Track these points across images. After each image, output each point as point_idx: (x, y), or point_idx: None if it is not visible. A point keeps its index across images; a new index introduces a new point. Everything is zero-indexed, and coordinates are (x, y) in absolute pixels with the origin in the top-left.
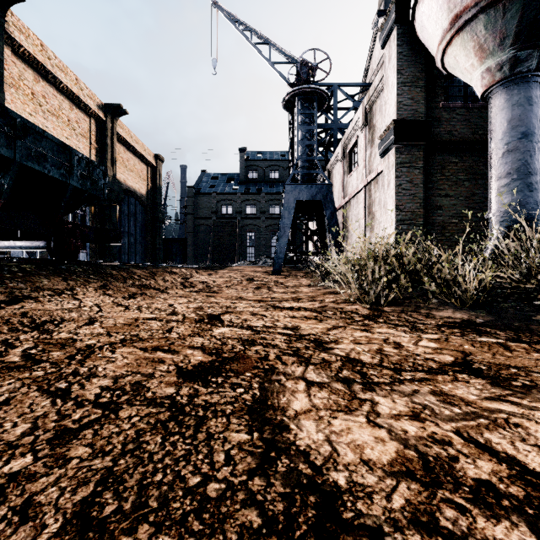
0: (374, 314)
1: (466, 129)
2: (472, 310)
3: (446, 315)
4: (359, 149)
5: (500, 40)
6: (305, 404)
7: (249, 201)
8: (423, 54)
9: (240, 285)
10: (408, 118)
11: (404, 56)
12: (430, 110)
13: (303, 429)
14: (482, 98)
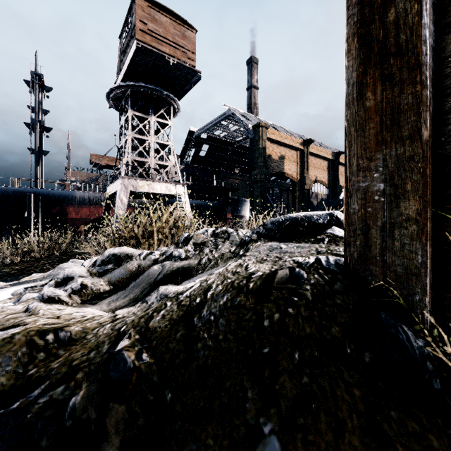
0: None
1: None
2: None
3: None
4: None
5: None
6: None
7: None
8: None
9: None
10: None
11: None
12: None
13: None
14: None
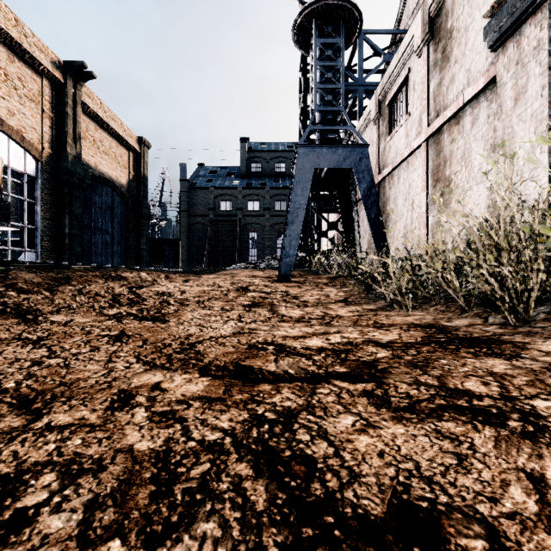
0: None
1: None
2: None
3: None
4: (413, 87)
5: None
6: None
7: (251, 196)
8: None
9: (223, 300)
10: None
11: None
12: None
13: None
14: None
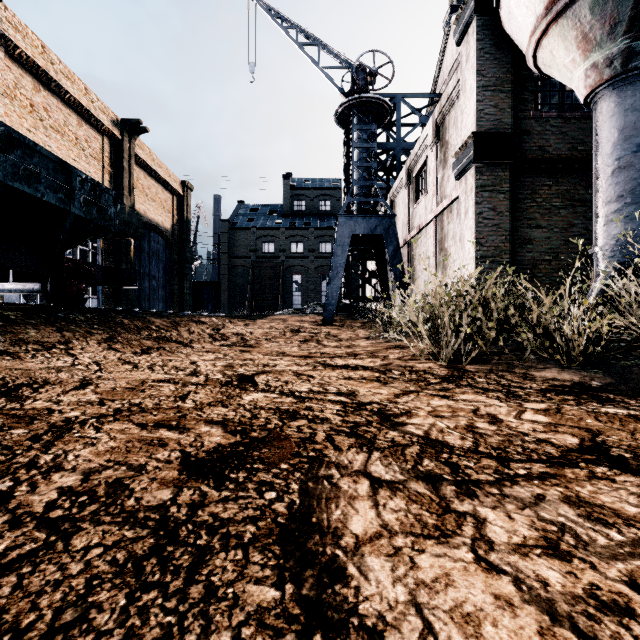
0: (454, 374)
1: (562, 144)
2: (583, 370)
3: (550, 377)
4: (429, 172)
5: (610, 28)
6: (370, 523)
7: (295, 237)
8: (509, 51)
9: (283, 338)
10: (491, 130)
11: (486, 54)
12: (518, 120)
13: (369, 577)
14: (585, 102)
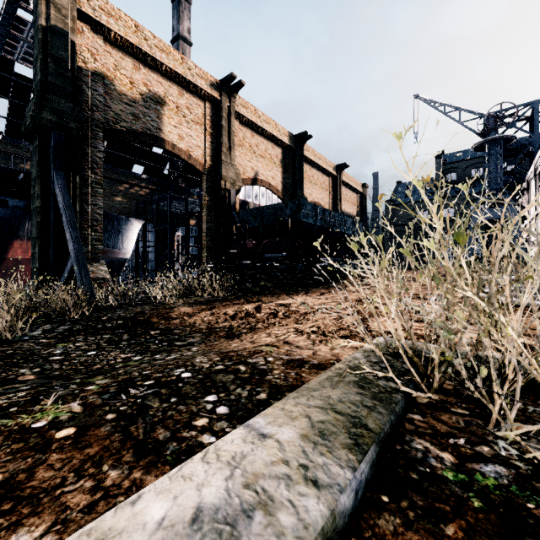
0: None
1: None
2: None
3: None
4: None
5: None
6: None
7: (446, 205)
8: None
9: None
10: None
11: None
12: None
13: None
14: None
